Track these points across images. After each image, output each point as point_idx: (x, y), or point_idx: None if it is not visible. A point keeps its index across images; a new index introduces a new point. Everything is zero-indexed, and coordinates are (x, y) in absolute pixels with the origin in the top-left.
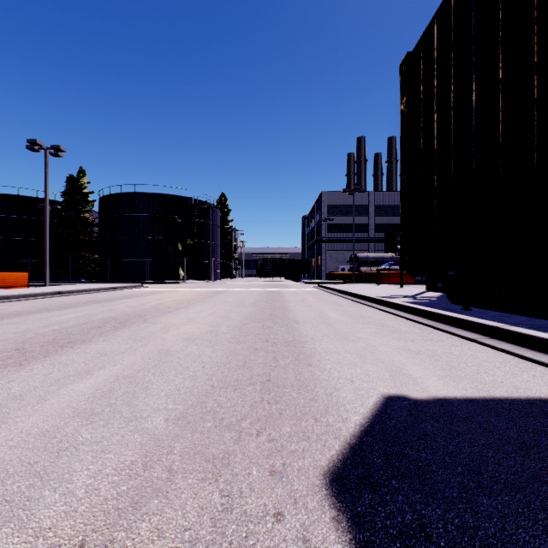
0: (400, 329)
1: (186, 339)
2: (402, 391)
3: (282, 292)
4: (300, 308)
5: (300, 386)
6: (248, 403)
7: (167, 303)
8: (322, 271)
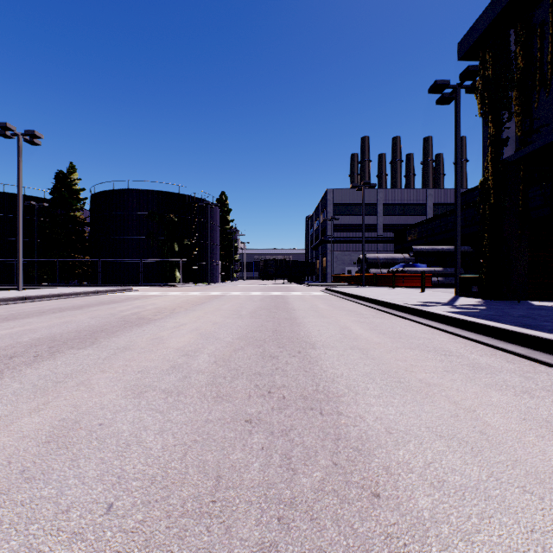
0: (477, 361)
1: (128, 388)
2: None
3: (286, 297)
4: (312, 320)
5: None
6: None
7: (145, 312)
8: (327, 274)
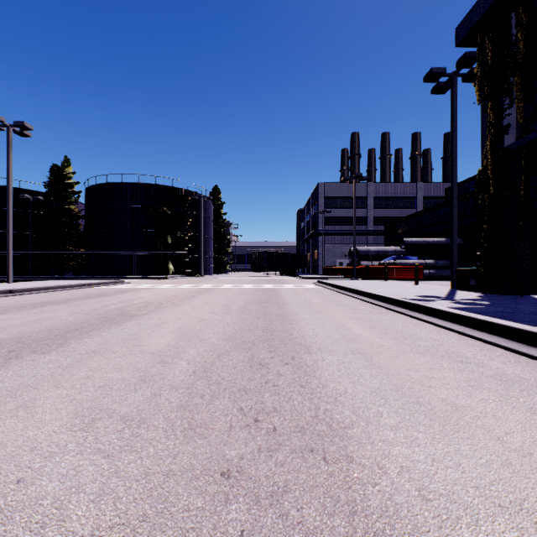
0: (503, 371)
1: (78, 414)
2: None
3: (278, 290)
4: (305, 317)
5: None
6: None
7: (130, 307)
8: (319, 266)
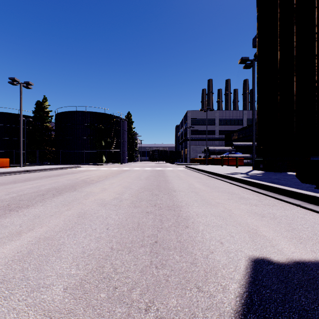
0: (244, 196)
1: (99, 204)
2: (263, 254)
3: (164, 170)
4: (176, 181)
5: (181, 248)
6: (139, 268)
7: (92, 177)
8: (187, 158)
